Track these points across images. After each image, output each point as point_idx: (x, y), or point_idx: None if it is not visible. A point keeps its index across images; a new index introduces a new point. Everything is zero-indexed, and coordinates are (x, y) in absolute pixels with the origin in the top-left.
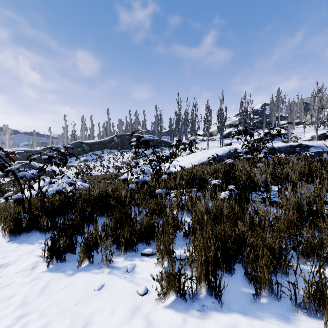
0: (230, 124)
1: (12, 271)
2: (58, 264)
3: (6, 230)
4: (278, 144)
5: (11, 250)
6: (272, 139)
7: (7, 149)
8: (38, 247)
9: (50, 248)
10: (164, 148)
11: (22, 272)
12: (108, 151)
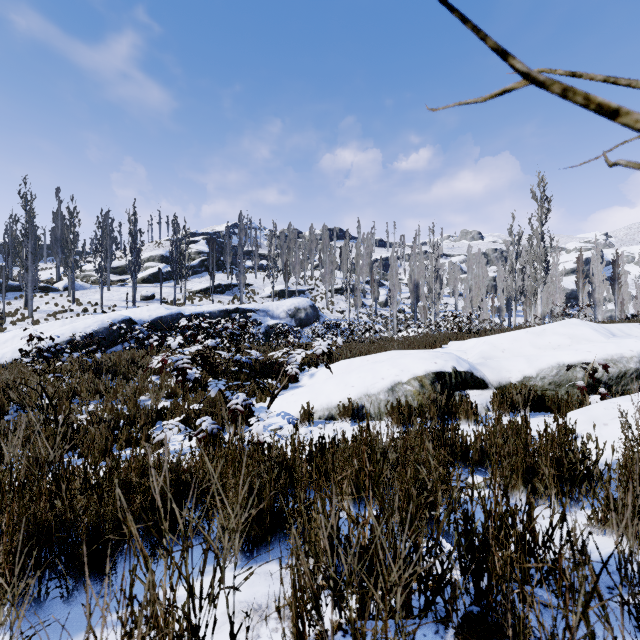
0: (164, 256)
1: None
2: None
3: None
4: (212, 306)
5: None
6: (223, 293)
7: None
8: None
9: None
10: None
11: None
12: None
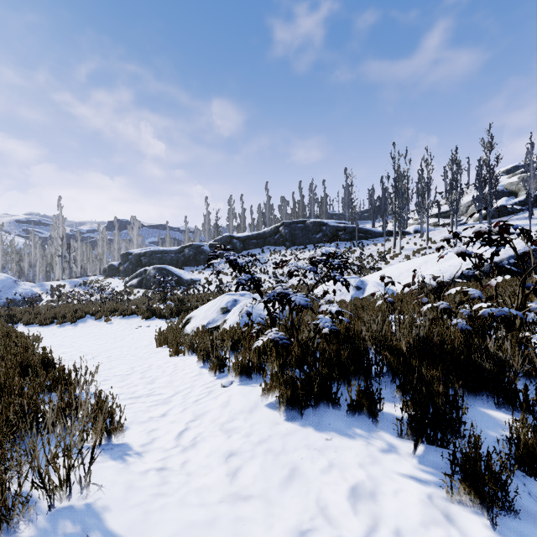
0: (498, 191)
1: (408, 519)
2: (501, 521)
3: (280, 399)
4: None
5: (325, 448)
6: None
7: (139, 250)
8: (375, 450)
9: (466, 475)
10: (365, 242)
11: (436, 527)
12: (270, 249)
